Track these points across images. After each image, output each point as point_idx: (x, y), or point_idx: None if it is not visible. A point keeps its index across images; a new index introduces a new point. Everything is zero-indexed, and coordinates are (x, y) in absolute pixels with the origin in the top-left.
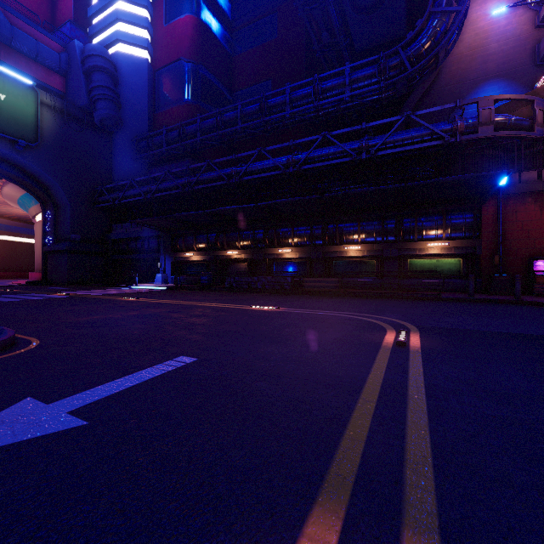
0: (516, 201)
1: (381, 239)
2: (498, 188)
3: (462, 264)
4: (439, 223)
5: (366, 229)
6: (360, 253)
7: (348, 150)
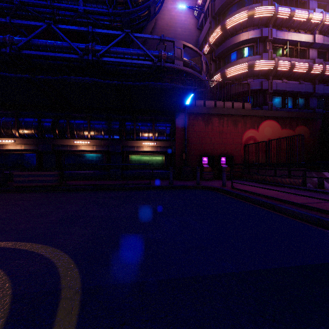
0: (193, 118)
1: (108, 136)
2: (185, 107)
3: (165, 159)
4: (150, 128)
5: (96, 127)
6: (90, 148)
7: (75, 47)
